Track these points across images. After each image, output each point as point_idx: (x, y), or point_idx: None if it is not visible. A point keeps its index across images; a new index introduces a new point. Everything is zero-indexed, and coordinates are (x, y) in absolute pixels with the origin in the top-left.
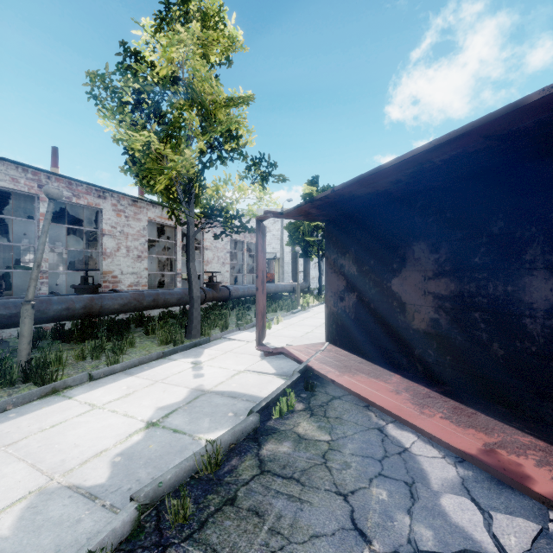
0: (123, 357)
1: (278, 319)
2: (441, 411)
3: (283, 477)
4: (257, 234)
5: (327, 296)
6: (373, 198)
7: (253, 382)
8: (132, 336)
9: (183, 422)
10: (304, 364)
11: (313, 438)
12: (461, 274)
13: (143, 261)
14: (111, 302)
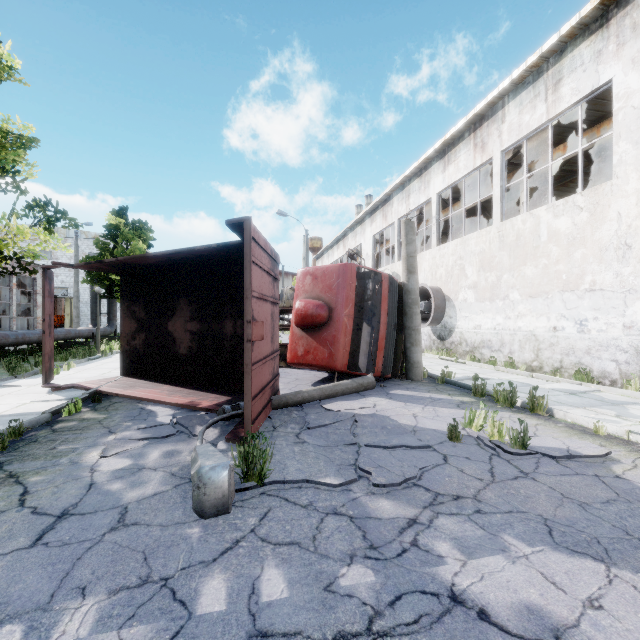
0: None
1: (70, 364)
2: (181, 394)
3: (71, 430)
4: (43, 281)
5: (121, 337)
6: (152, 266)
7: (42, 406)
8: None
9: None
10: (94, 389)
11: (94, 418)
12: (202, 319)
13: None
14: None
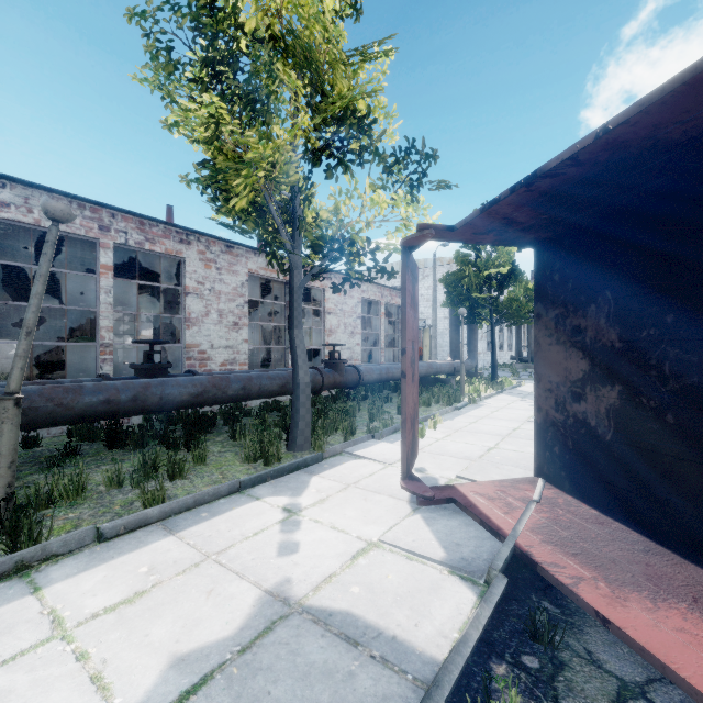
0: (181, 484)
1: (436, 420)
2: None
3: None
4: (402, 273)
5: (538, 390)
6: None
7: (397, 584)
8: (203, 446)
9: None
10: (509, 543)
11: None
12: None
13: (241, 330)
14: (176, 391)
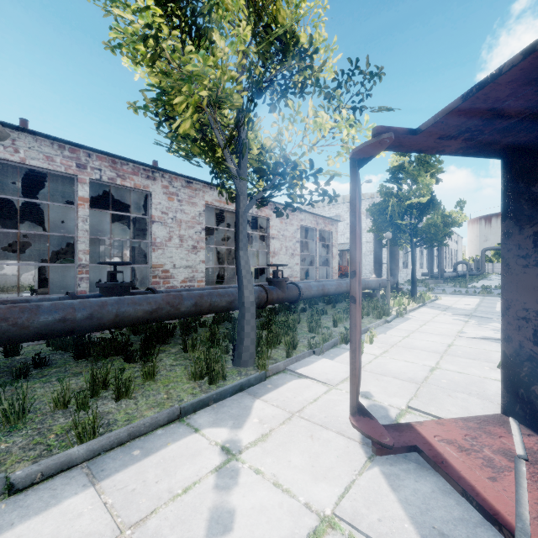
0: (125, 405)
1: (372, 335)
2: None
3: None
4: (352, 188)
5: (506, 317)
6: None
7: None
8: (153, 362)
9: None
10: None
11: None
12: None
13: (199, 252)
14: (131, 309)
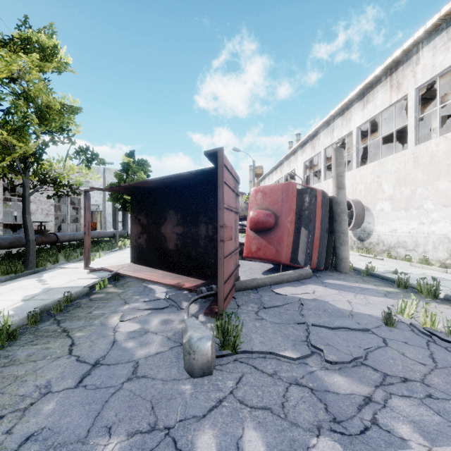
0: None
1: (100, 254)
2: (171, 277)
3: (101, 300)
4: (84, 200)
5: (131, 237)
6: (151, 188)
7: (84, 282)
8: None
9: (45, 297)
10: (115, 272)
11: (115, 292)
12: (184, 224)
13: None
14: None
